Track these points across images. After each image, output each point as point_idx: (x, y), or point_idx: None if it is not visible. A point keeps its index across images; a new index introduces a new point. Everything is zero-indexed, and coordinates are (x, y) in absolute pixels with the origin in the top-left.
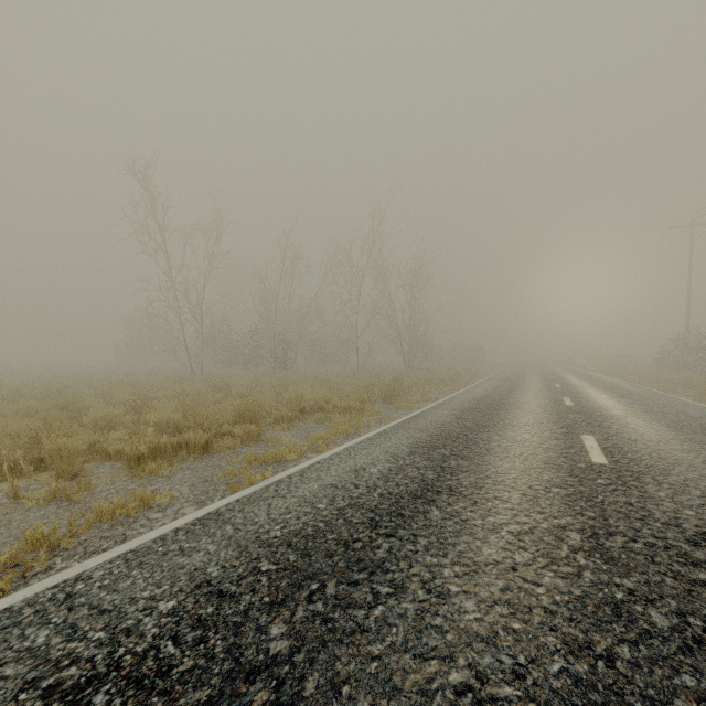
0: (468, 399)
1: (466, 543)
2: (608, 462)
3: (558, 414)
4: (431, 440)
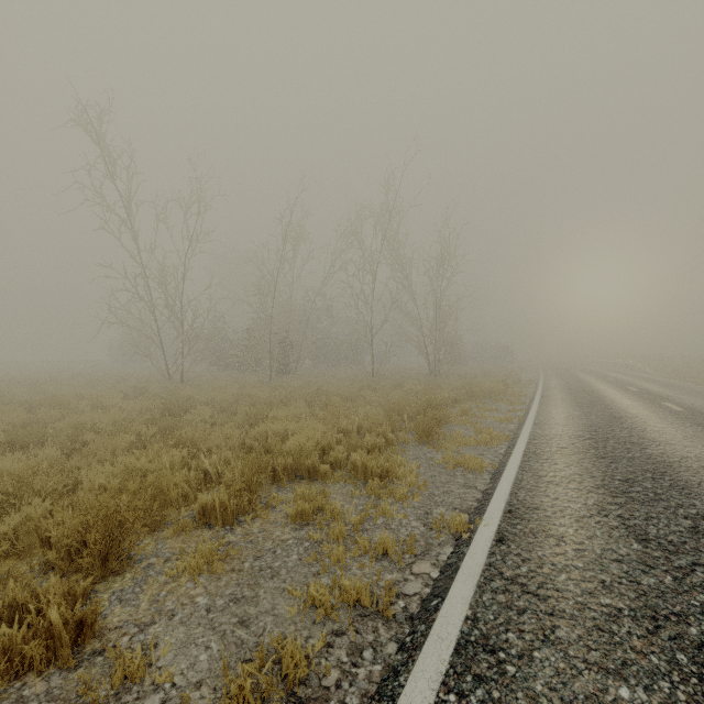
0: (572, 444)
1: None
2: None
3: None
4: None
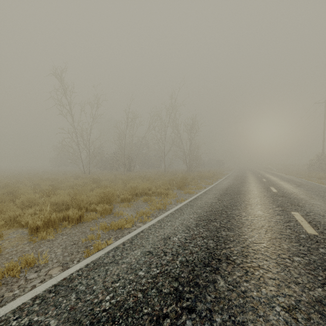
0: (221, 188)
1: (252, 322)
2: (318, 233)
3: (272, 197)
4: (207, 215)
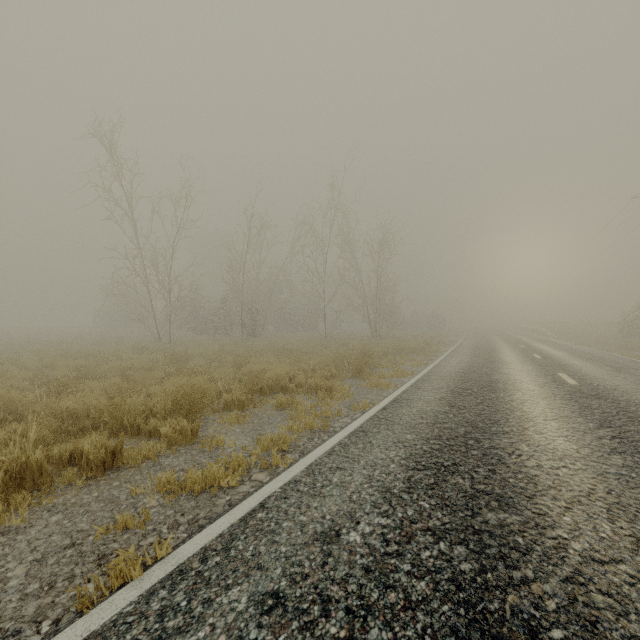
0: (449, 375)
1: None
2: None
3: (574, 399)
4: (432, 451)
